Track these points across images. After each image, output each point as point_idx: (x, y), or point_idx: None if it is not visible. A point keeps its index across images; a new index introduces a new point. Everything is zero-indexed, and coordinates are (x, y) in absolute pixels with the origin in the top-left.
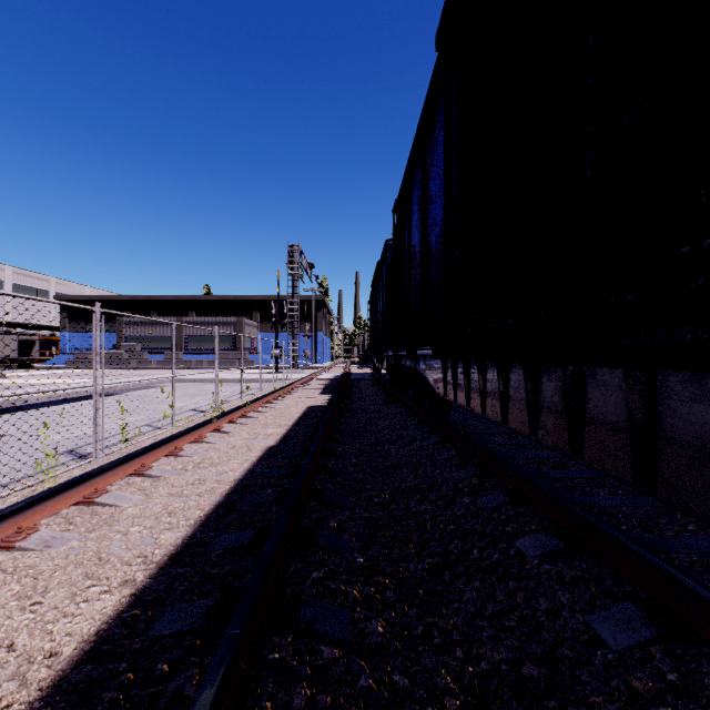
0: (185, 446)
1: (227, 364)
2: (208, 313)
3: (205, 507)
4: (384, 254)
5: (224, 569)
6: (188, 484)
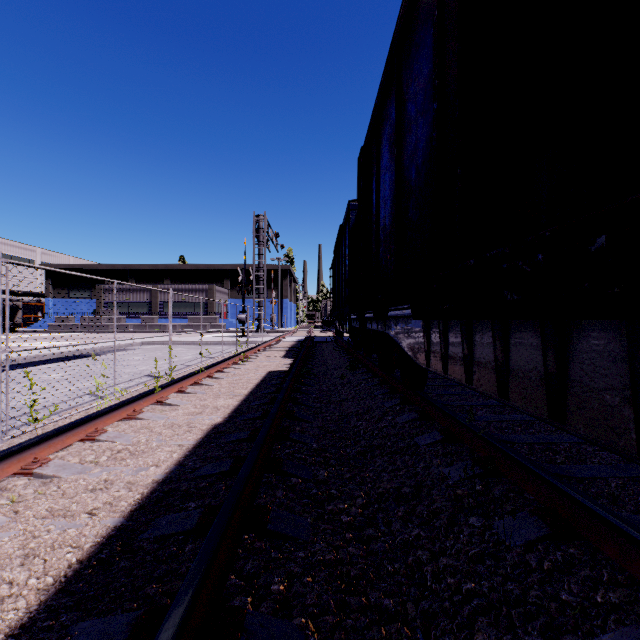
0: (113, 425)
1: (199, 328)
2: (182, 281)
3: (87, 542)
4: (347, 216)
5: None
6: (86, 490)
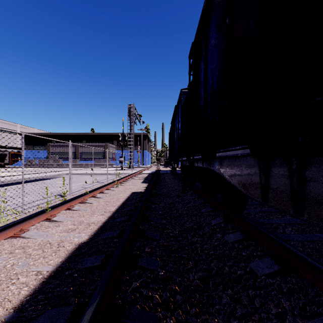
0: None
1: (100, 165)
2: (91, 141)
3: None
4: (179, 99)
5: None
6: None
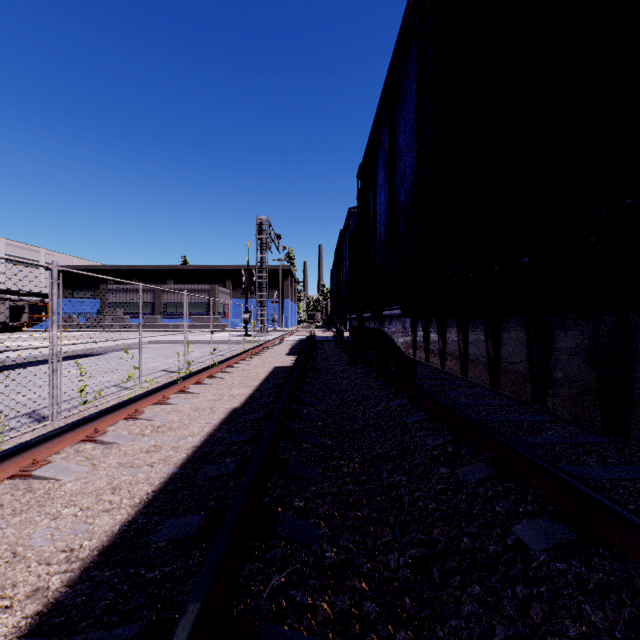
0: (147, 408)
1: (202, 328)
2: (184, 281)
3: (155, 481)
4: (347, 222)
5: (162, 572)
6: (141, 451)
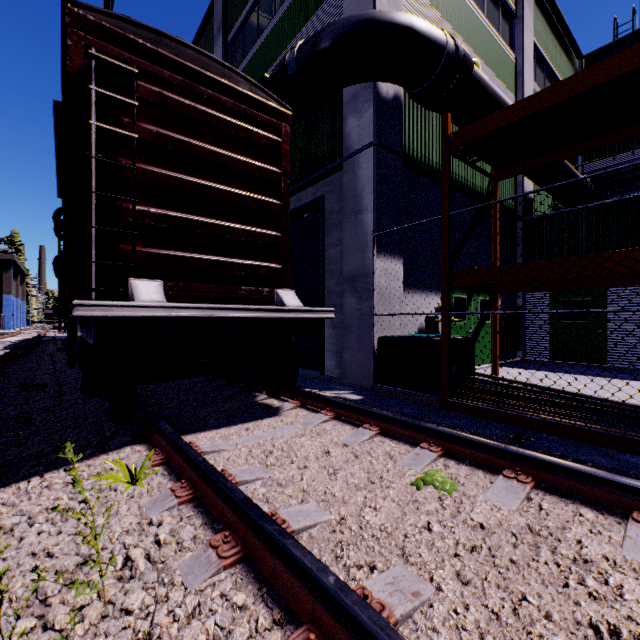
0: None
1: None
2: None
3: None
4: None
5: None
6: None
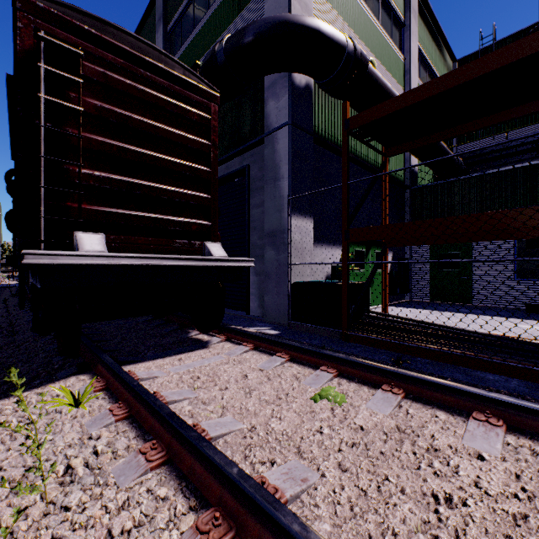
0: None
1: None
2: None
3: None
4: None
5: None
6: None
